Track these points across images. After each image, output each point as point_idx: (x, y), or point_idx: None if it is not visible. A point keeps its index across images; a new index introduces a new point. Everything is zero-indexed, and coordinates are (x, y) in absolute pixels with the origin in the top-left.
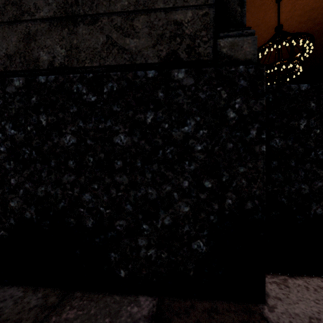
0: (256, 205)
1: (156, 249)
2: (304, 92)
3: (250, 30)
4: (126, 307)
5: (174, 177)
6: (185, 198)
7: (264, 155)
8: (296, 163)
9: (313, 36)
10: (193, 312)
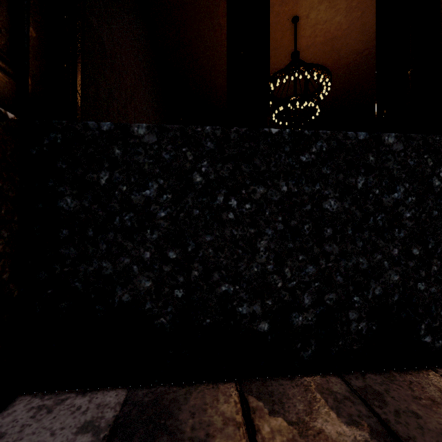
0: None
1: None
2: (106, 133)
3: None
4: None
5: None
6: None
7: None
8: (95, 233)
9: (328, 70)
10: None
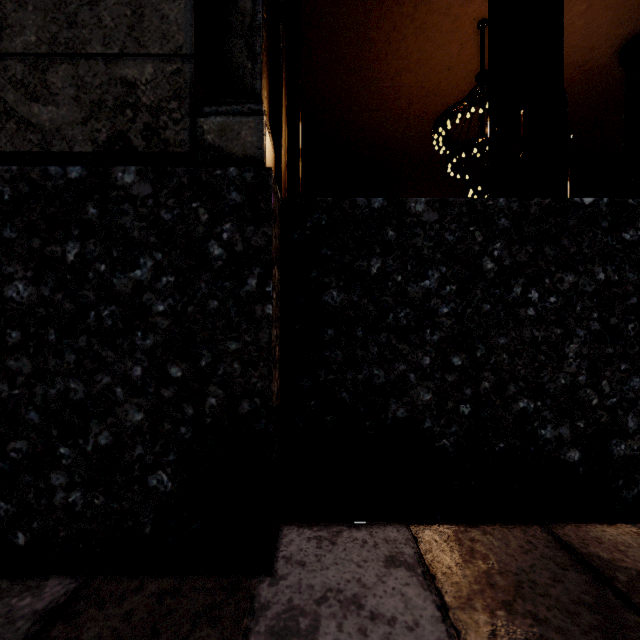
0: (257, 407)
1: (84, 491)
2: (377, 211)
3: (255, 105)
4: (12, 598)
5: (117, 361)
6: (137, 396)
7: (270, 320)
8: (365, 333)
9: None
10: (132, 598)
